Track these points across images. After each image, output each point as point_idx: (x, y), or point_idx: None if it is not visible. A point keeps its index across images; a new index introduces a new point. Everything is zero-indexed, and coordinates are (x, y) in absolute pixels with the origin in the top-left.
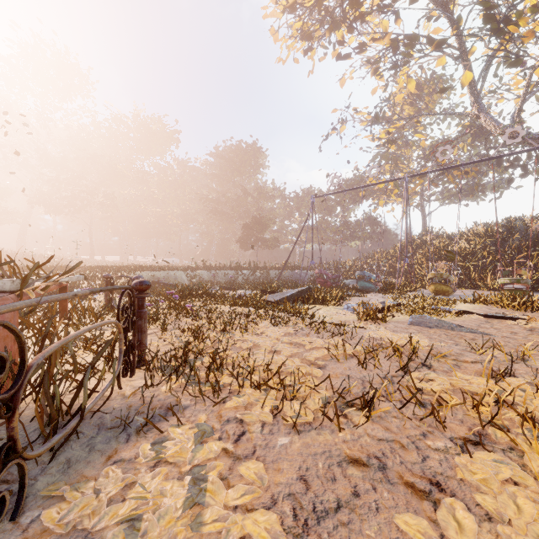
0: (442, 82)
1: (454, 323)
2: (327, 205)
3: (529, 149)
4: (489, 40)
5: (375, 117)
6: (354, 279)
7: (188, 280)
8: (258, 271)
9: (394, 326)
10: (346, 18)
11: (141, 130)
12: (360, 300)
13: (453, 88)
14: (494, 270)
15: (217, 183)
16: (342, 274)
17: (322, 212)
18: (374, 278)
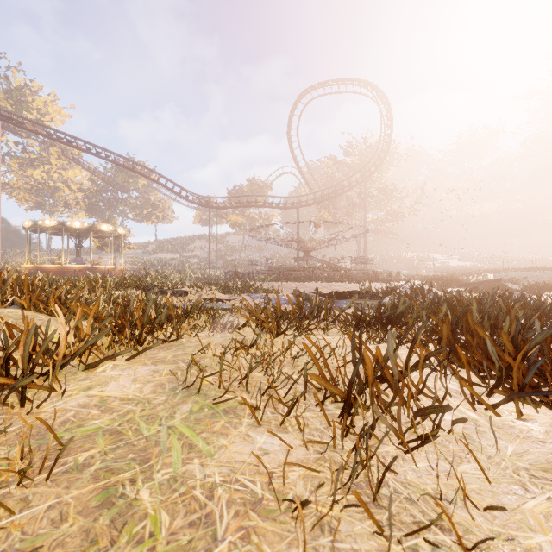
0: None
1: None
2: None
3: None
4: None
5: None
6: None
7: None
8: None
9: None
10: None
11: None
12: None
13: None
14: None
15: None
16: None
17: None
18: None
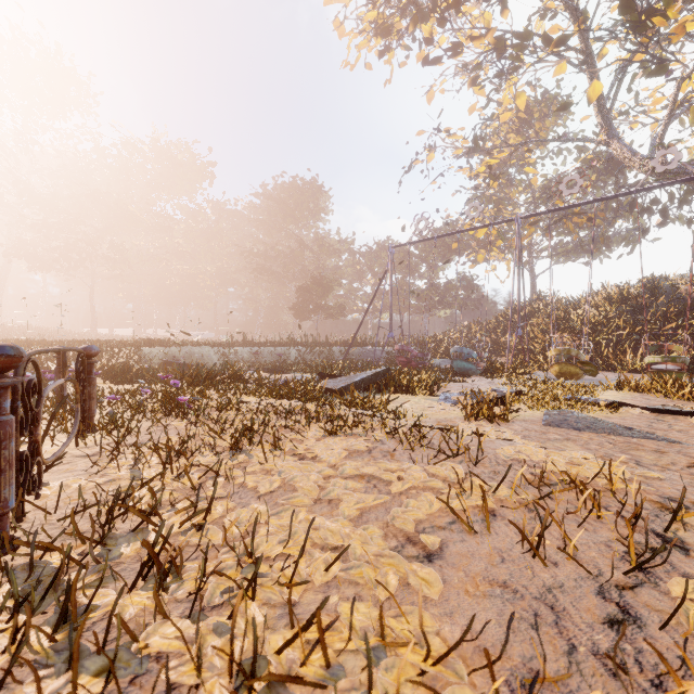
0: (556, 104)
1: (616, 423)
2: (408, 263)
3: (688, 178)
4: (626, 39)
5: (473, 142)
6: (446, 358)
7: (219, 359)
8: (317, 348)
9: (523, 428)
10: (436, 6)
11: (161, 160)
12: (459, 386)
13: (571, 112)
14: (633, 346)
15: (265, 232)
16: (429, 351)
17: (402, 272)
18: (475, 356)
